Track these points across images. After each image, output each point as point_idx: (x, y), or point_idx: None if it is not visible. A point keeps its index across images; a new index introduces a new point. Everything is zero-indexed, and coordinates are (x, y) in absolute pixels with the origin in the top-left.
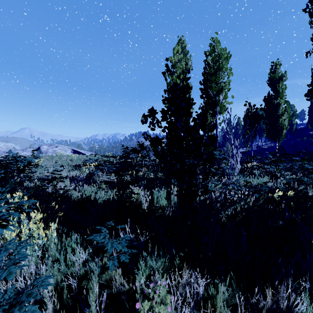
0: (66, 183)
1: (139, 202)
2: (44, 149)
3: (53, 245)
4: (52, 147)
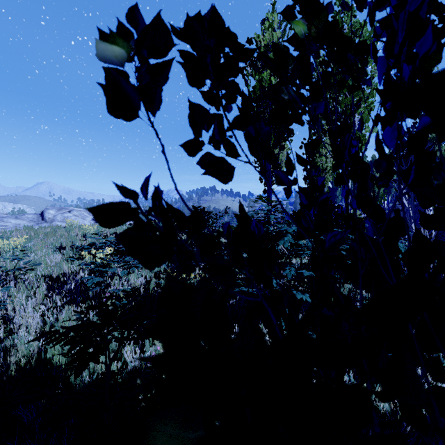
0: (39, 295)
1: None
2: (49, 215)
3: None
4: (62, 212)
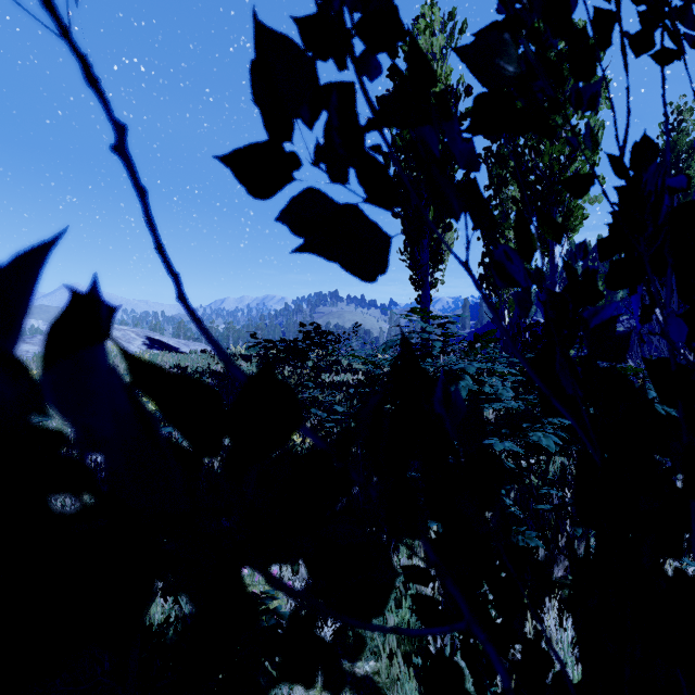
0: None
1: None
2: None
3: None
4: None
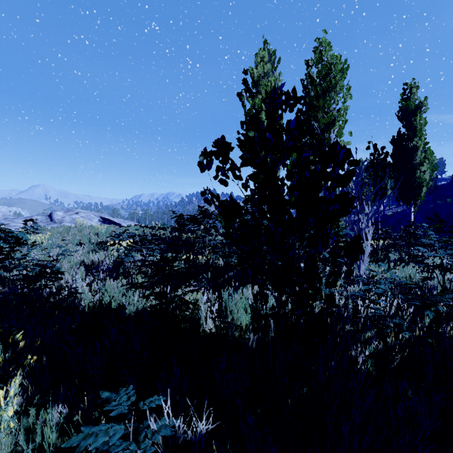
0: (80, 274)
1: (198, 318)
2: (58, 217)
3: (4, 437)
4: (70, 214)
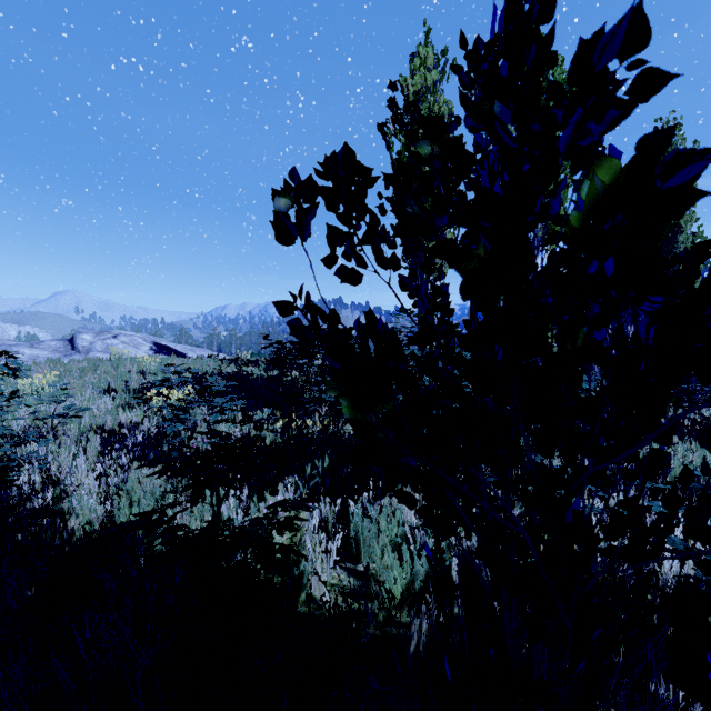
0: (91, 452)
1: (297, 576)
2: (83, 342)
3: None
4: (103, 337)
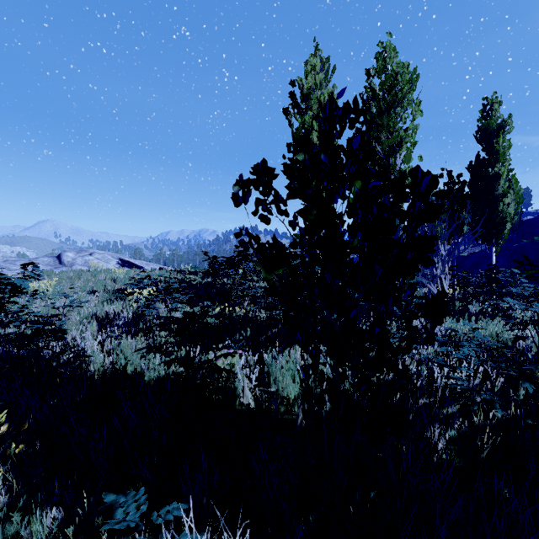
0: (90, 330)
1: (233, 388)
2: (68, 258)
3: None
4: (82, 255)
